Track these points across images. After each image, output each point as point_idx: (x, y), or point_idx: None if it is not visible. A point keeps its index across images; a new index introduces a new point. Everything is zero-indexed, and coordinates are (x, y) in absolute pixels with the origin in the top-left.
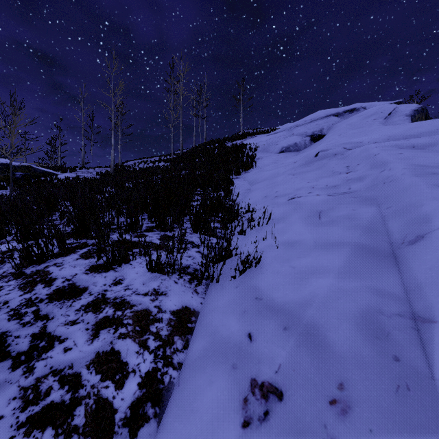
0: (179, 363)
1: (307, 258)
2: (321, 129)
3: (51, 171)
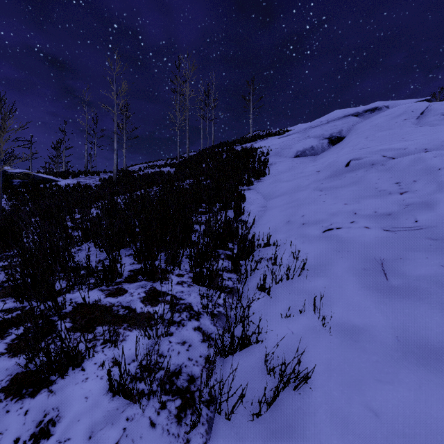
0: None
1: (398, 387)
2: (340, 130)
3: (52, 177)
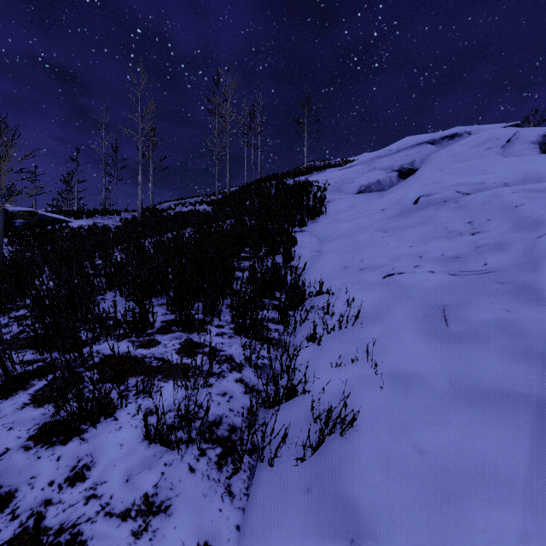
0: None
1: (445, 427)
2: (412, 161)
3: (62, 217)
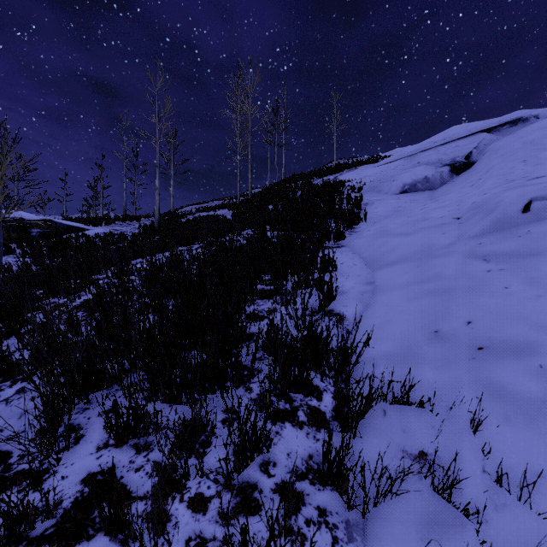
0: None
1: None
2: (466, 153)
3: (80, 225)
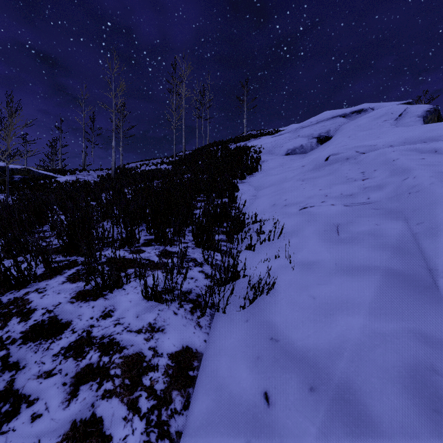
0: (177, 433)
1: (329, 285)
2: (328, 130)
3: (51, 174)
